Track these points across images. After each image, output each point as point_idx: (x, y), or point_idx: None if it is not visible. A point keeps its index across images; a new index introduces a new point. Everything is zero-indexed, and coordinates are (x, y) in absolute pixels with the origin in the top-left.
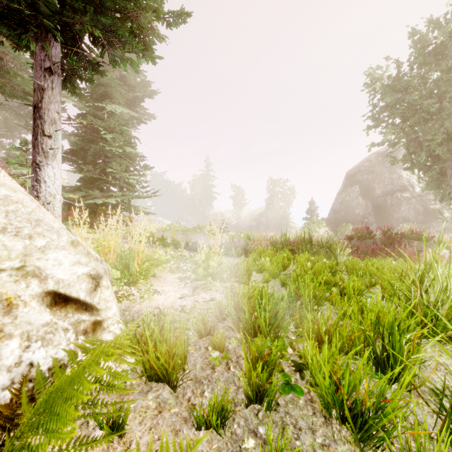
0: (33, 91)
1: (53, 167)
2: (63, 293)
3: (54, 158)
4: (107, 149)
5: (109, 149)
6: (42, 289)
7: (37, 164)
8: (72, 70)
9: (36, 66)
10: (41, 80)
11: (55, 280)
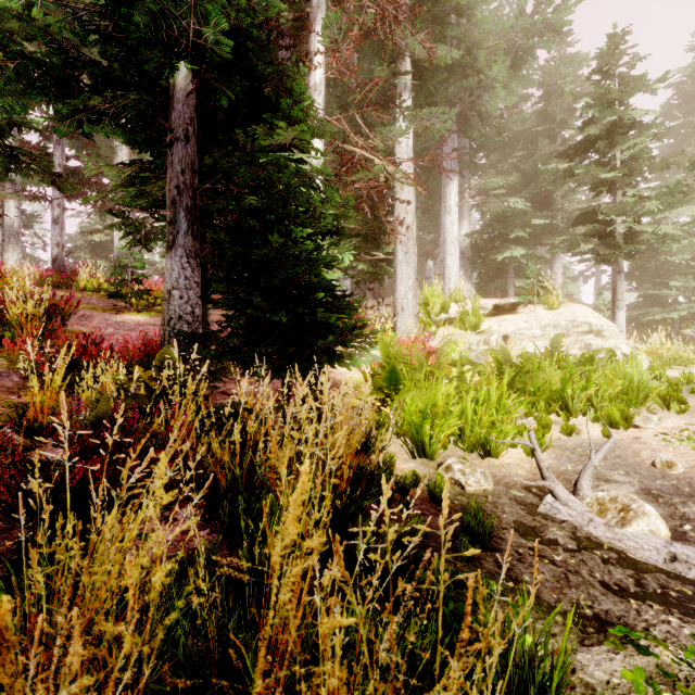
0: (612, 282)
1: (621, 313)
2: (626, 355)
3: (621, 309)
4: (669, 262)
5: (672, 260)
6: (621, 352)
7: (614, 313)
8: (630, 251)
9: (613, 272)
10: (616, 277)
11: (624, 351)
